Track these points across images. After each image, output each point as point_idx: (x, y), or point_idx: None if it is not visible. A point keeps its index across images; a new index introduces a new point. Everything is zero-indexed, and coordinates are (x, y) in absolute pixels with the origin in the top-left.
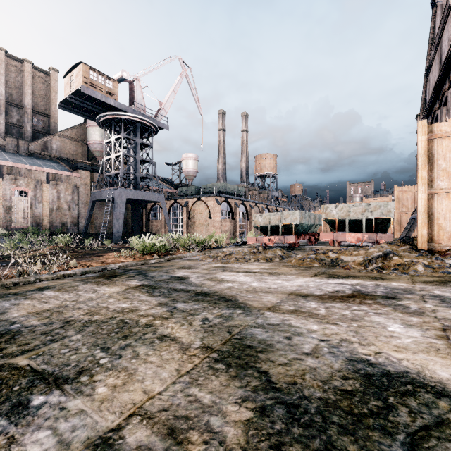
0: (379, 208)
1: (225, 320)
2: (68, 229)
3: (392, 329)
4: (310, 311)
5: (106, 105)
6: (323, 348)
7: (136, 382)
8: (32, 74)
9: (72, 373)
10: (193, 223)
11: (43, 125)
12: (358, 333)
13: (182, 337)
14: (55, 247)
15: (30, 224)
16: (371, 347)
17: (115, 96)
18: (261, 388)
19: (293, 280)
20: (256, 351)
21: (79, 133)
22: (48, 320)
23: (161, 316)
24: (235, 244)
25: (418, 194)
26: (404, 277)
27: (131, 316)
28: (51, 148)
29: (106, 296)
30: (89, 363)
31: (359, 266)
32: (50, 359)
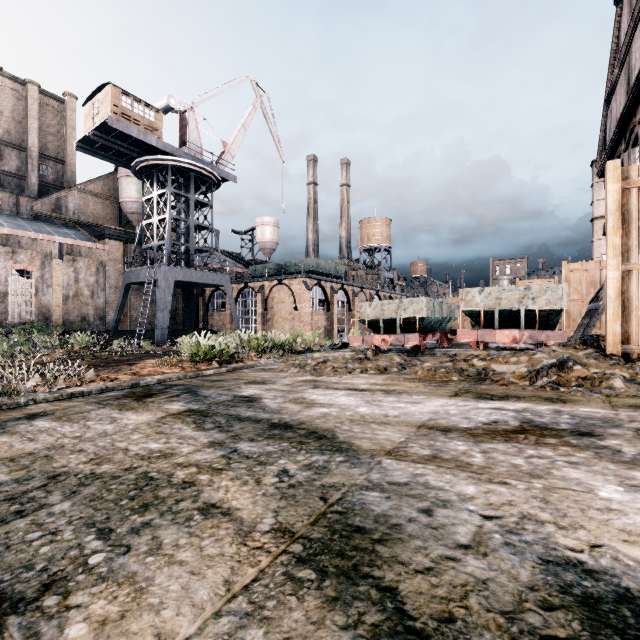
0: (545, 294)
1: (317, 475)
2: (90, 325)
3: (605, 494)
4: (457, 457)
5: (145, 145)
6: (493, 534)
7: (145, 613)
8: (39, 101)
9: (32, 588)
10: (271, 316)
11: (55, 175)
12: (548, 503)
13: (243, 508)
14: (68, 351)
15: (35, 318)
16: (578, 532)
17: (159, 133)
18: (387, 631)
19: (423, 403)
20: (371, 539)
21: (108, 187)
22: (24, 472)
23: (210, 465)
24: (332, 347)
25: (607, 272)
26: (595, 398)
27: (162, 465)
28: (67, 208)
29: (128, 429)
30: (68, 565)
31: (522, 381)
32: (2, 553)
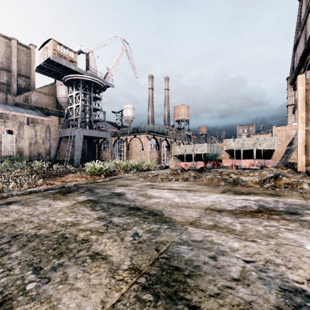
0: (266, 142)
1: (153, 236)
2: (42, 157)
3: None
4: (227, 226)
5: (69, 69)
6: (251, 272)
7: None
8: (17, 48)
9: None
10: (131, 153)
11: (25, 84)
12: (279, 253)
13: (113, 255)
14: (31, 170)
15: (15, 154)
16: (299, 271)
17: (76, 63)
18: None
19: (207, 196)
20: (184, 275)
21: (51, 90)
22: (0, 234)
23: (97, 230)
24: (160, 168)
25: (298, 130)
26: (295, 194)
27: (72, 230)
28: (31, 100)
29: (57, 210)
30: (14, 290)
31: (256, 185)
32: None
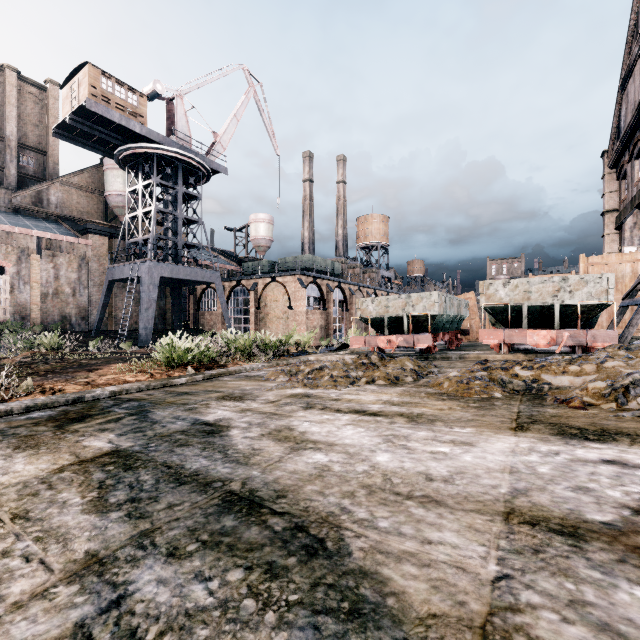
0: (585, 286)
1: None
2: (71, 324)
3: None
4: None
5: (128, 132)
6: None
7: None
8: (19, 88)
9: None
10: (265, 315)
11: (36, 167)
12: None
13: None
14: (32, 354)
15: (10, 317)
16: None
17: (143, 119)
18: None
19: (478, 445)
20: None
21: (93, 180)
22: None
23: None
24: (329, 349)
25: None
26: None
27: None
28: (48, 201)
29: None
30: None
31: (603, 401)
32: None
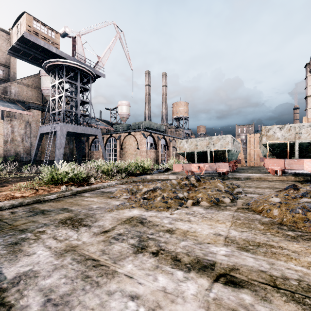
0: None
1: None
2: (21, 157)
3: None
4: None
5: (49, 53)
6: None
7: None
8: None
9: None
10: (124, 152)
11: (4, 74)
12: None
13: None
14: None
15: None
16: None
17: (57, 45)
18: None
19: None
20: None
21: (35, 82)
22: None
23: None
24: (159, 171)
25: None
26: None
27: None
28: (10, 92)
29: None
30: None
31: None
32: None
